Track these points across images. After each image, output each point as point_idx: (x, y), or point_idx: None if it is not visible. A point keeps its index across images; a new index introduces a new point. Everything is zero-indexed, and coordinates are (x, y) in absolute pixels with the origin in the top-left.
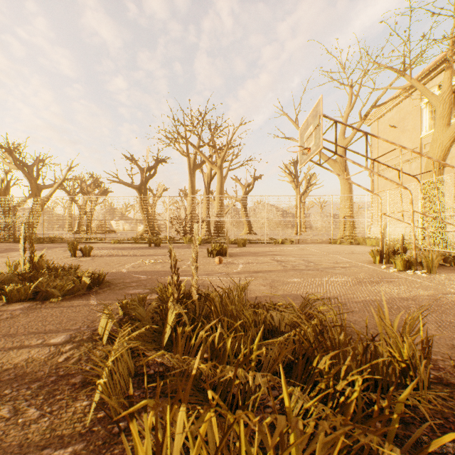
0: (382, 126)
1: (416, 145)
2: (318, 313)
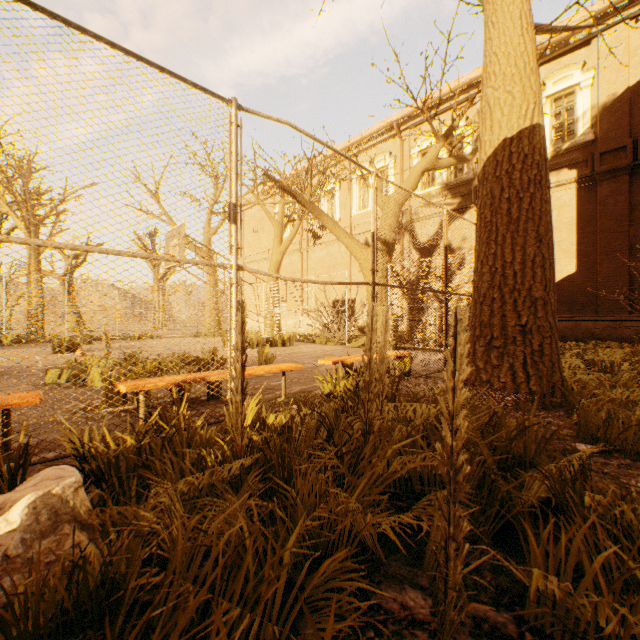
0: (248, 219)
1: (271, 246)
2: (181, 354)
